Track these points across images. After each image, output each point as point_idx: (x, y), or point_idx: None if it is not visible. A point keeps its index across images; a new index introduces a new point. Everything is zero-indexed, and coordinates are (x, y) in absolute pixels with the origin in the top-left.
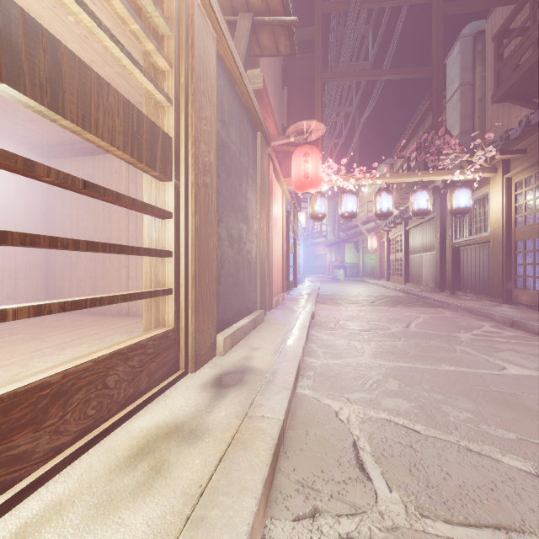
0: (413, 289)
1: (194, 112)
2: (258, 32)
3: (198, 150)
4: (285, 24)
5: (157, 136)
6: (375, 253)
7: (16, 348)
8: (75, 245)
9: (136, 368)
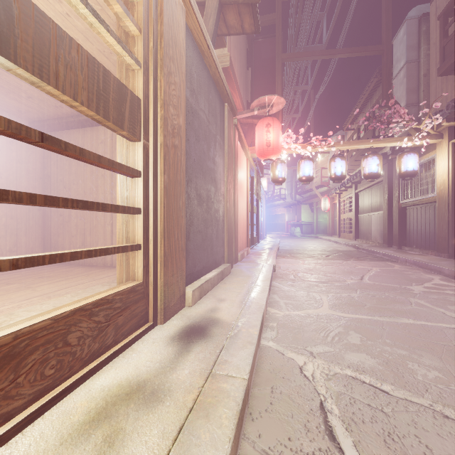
0: (362, 244)
1: (162, 76)
2: (225, 12)
3: (167, 113)
4: (249, 2)
5: (125, 96)
6: (327, 213)
7: (8, 296)
8: (30, 199)
9: (101, 323)
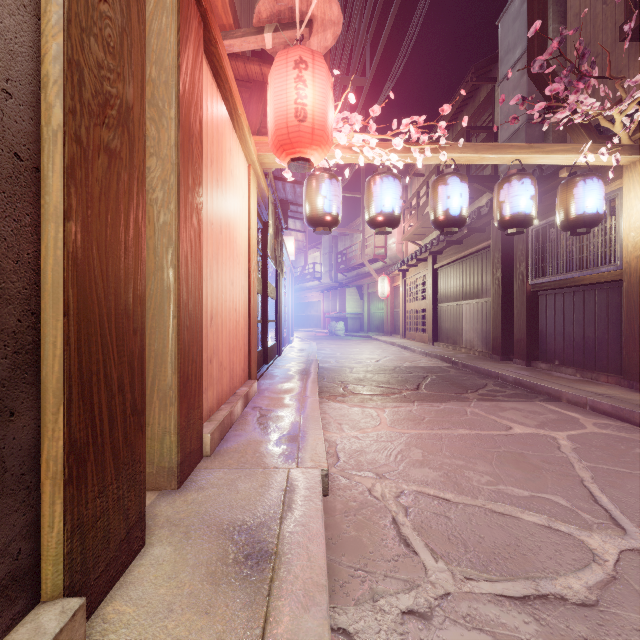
0: (455, 354)
1: None
2: None
3: None
4: None
5: None
6: (385, 300)
7: None
8: None
9: None
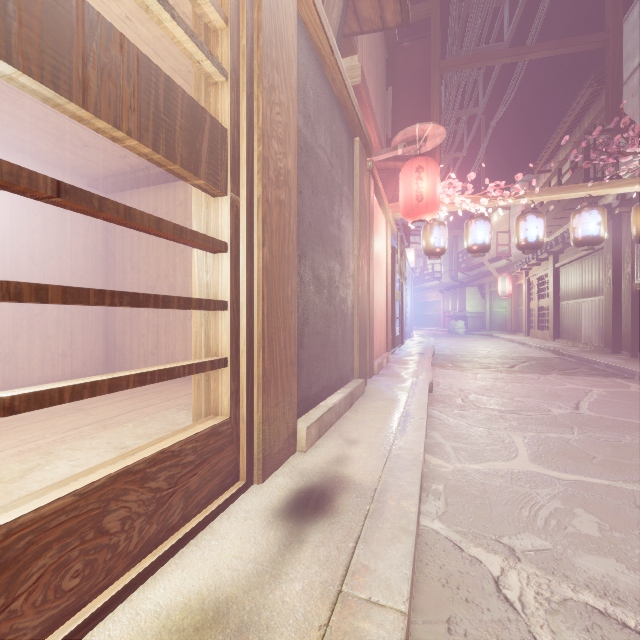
0: (568, 348)
1: (261, 92)
2: None
3: (267, 149)
4: None
5: (201, 124)
6: (507, 299)
7: (53, 423)
8: (37, 294)
9: (161, 491)
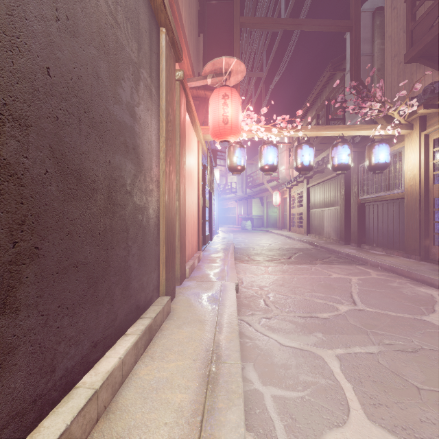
0: (318, 241)
1: None
2: None
3: None
4: None
5: None
6: (277, 207)
7: None
8: None
9: None
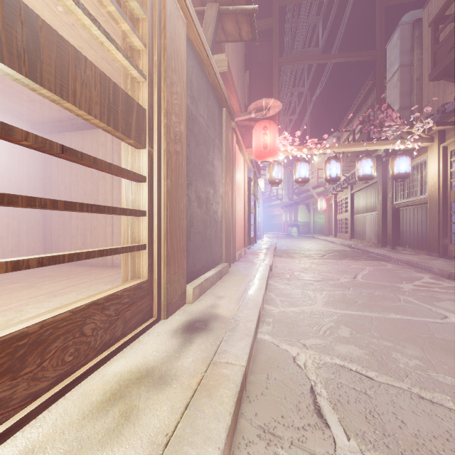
0: (357, 244)
1: (165, 87)
2: (224, 20)
3: (169, 121)
4: (246, 12)
5: (132, 108)
6: (324, 213)
7: (15, 295)
8: (53, 205)
9: (112, 316)
